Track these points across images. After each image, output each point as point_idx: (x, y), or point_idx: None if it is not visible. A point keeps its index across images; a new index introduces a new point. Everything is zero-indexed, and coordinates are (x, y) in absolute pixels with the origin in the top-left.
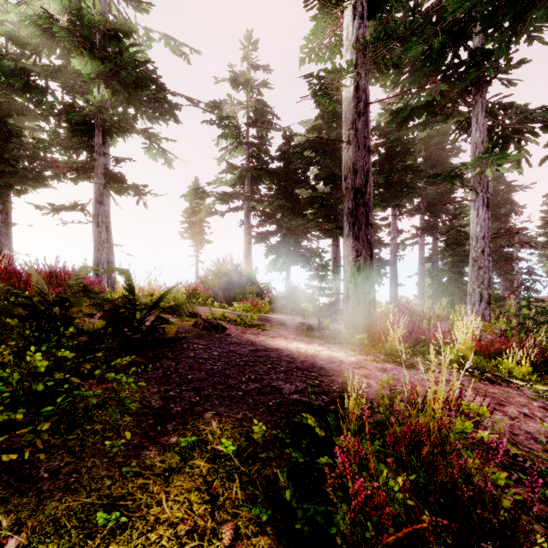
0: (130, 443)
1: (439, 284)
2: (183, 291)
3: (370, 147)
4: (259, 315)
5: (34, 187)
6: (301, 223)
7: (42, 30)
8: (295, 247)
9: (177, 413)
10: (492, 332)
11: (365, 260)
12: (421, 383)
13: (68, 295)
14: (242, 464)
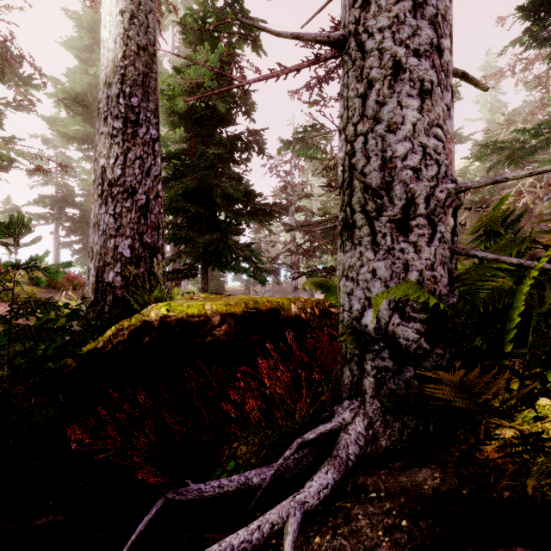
0: None
1: None
2: None
3: None
4: None
5: None
6: None
7: None
8: None
9: None
10: None
11: None
12: None
13: None
14: None
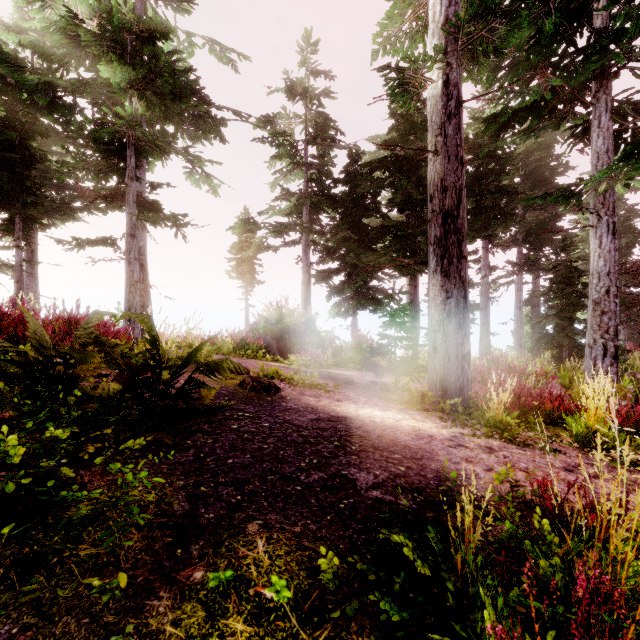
0: (131, 584)
1: (543, 333)
2: (229, 341)
3: (463, 158)
4: (321, 370)
5: (63, 221)
6: (371, 258)
7: (69, 38)
8: (363, 288)
9: (208, 525)
10: (626, 397)
11: (457, 303)
12: (545, 470)
13: (71, 350)
14: (303, 626)
